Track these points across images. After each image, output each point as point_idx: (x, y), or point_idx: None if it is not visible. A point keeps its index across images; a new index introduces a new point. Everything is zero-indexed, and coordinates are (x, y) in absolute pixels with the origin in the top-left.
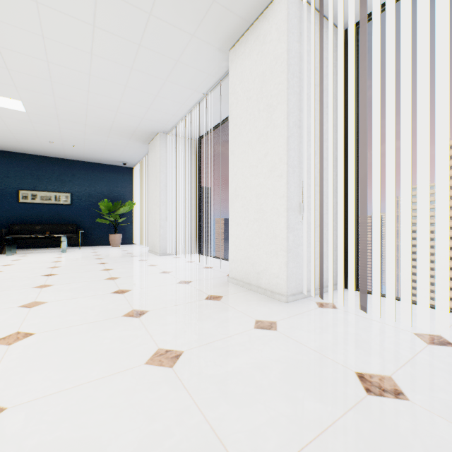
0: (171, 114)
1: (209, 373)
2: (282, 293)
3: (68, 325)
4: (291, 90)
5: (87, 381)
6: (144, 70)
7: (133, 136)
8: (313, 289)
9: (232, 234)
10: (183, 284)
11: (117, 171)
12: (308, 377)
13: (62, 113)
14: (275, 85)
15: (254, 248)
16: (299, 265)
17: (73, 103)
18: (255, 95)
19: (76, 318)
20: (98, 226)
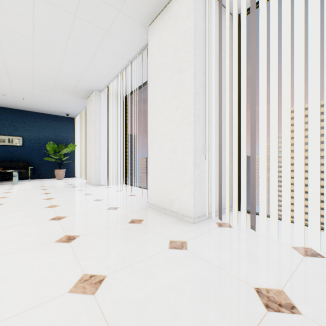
0: (104, 75)
1: (128, 299)
2: (190, 216)
3: (2, 253)
4: (197, 57)
5: (6, 318)
6: (80, 38)
7: (74, 92)
8: (213, 211)
9: (151, 170)
10: (112, 210)
11: (62, 120)
12: (216, 296)
13: (11, 70)
14: (185, 52)
15: (168, 181)
16: (203, 194)
17: (21, 62)
18: (169, 61)
19: (11, 246)
20: (46, 163)
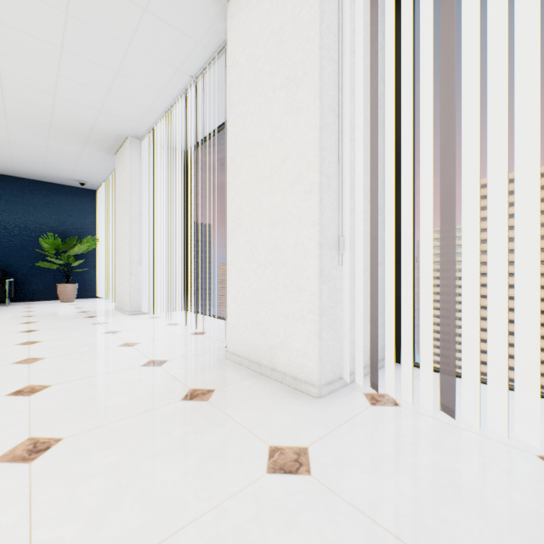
0: (145, 107)
1: None
2: (312, 382)
3: None
4: (325, 53)
5: None
6: (90, 22)
7: (90, 140)
8: (357, 369)
9: (232, 285)
10: (152, 368)
11: (72, 193)
12: None
13: None
14: (300, 44)
15: (266, 308)
16: (337, 335)
17: None
18: (267, 65)
19: None
20: (40, 272)
